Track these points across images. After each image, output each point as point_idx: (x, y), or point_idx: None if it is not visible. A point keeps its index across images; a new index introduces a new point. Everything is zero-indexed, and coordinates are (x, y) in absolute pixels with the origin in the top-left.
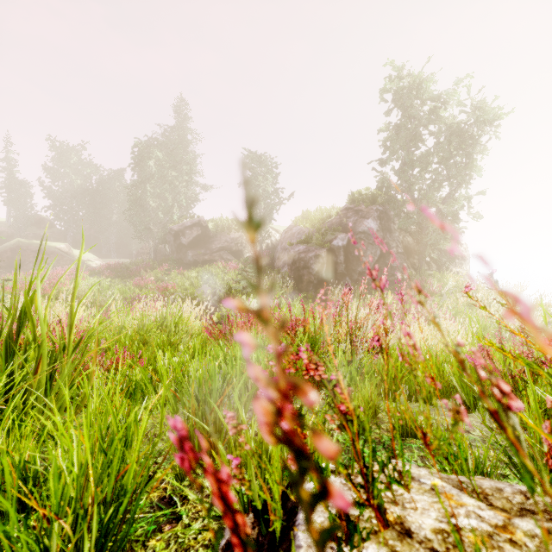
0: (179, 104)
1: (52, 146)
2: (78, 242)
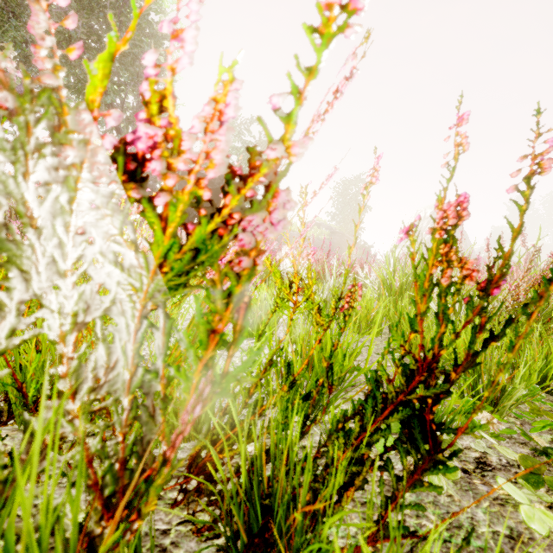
0: None
1: None
2: None
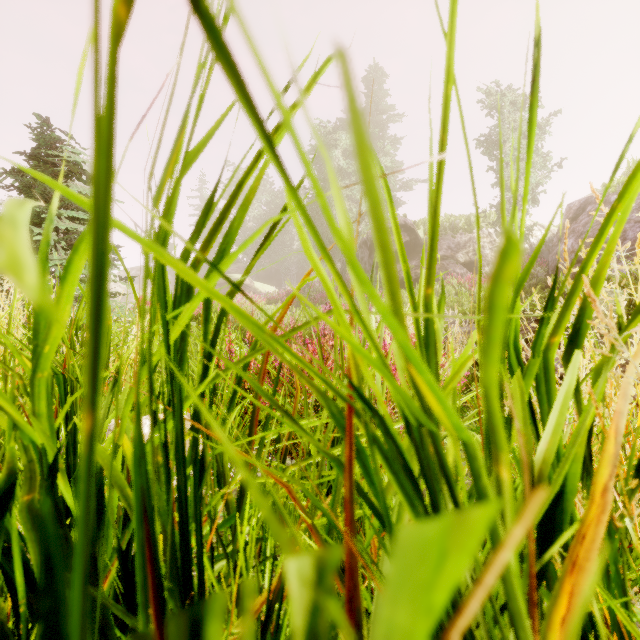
0: (371, 77)
1: (237, 175)
2: (260, 277)
